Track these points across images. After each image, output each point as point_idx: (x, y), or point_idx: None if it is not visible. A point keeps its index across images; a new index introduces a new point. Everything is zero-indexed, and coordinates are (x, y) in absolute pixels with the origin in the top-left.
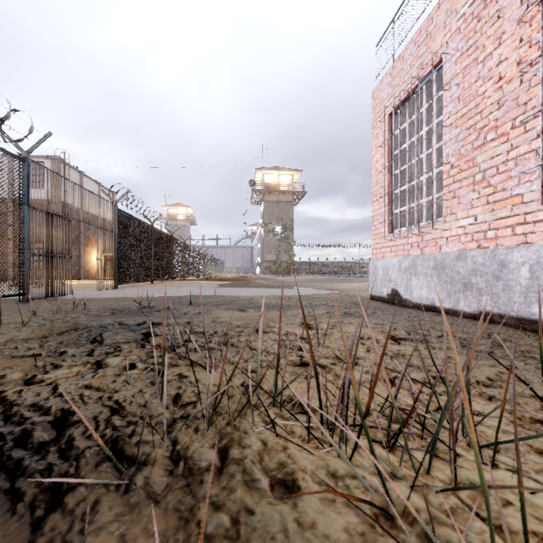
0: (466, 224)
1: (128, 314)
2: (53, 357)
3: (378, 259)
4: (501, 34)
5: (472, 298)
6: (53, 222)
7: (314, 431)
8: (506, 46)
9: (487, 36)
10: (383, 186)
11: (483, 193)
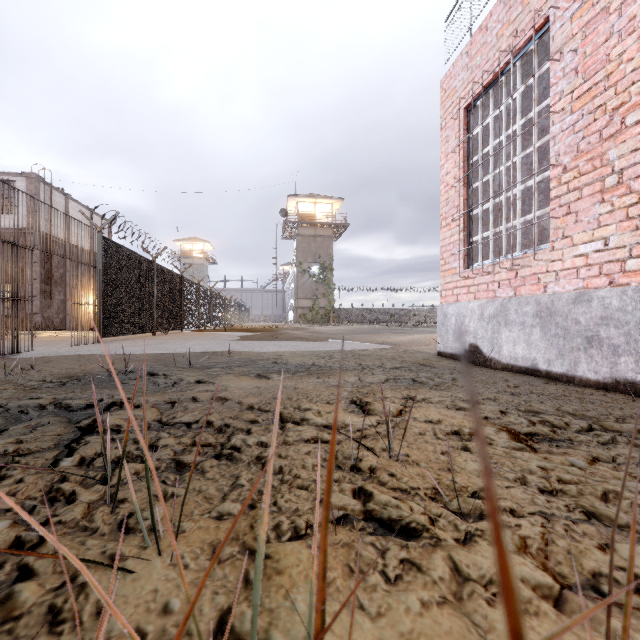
0: (589, 251)
1: (86, 385)
2: None
3: (449, 303)
4: None
5: (600, 359)
6: None
7: None
8: None
9: None
10: (456, 205)
11: (618, 204)
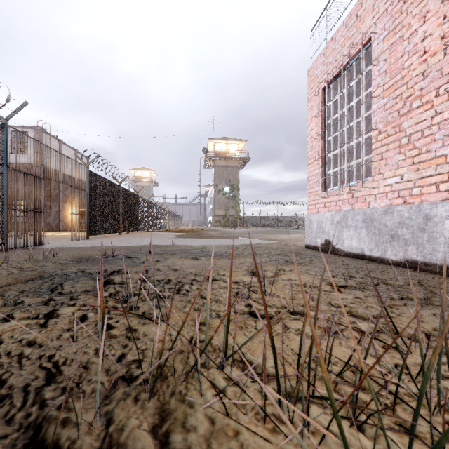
0: (392, 182)
1: (93, 262)
2: (8, 307)
3: (313, 213)
4: (425, 13)
5: (398, 248)
6: (30, 181)
7: (268, 404)
8: (431, 23)
9: (412, 16)
10: (317, 150)
11: (408, 155)
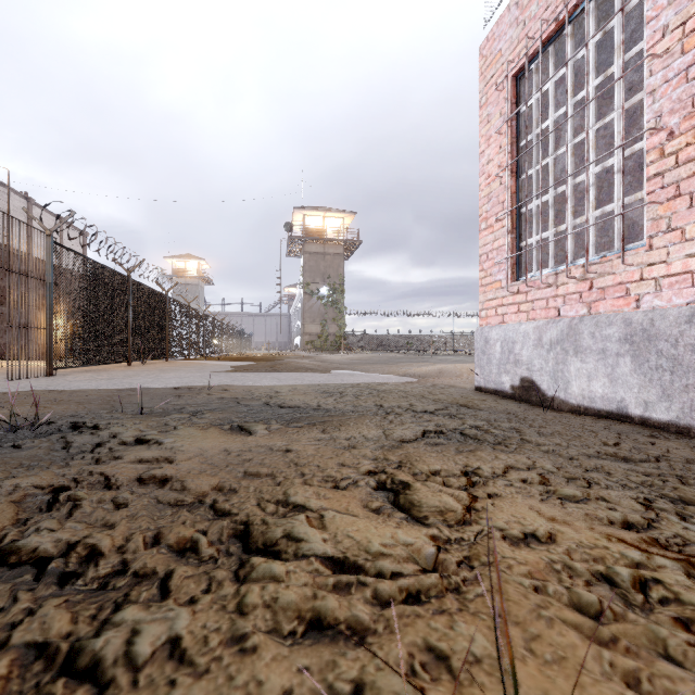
0: None
1: None
2: None
3: (492, 325)
4: None
5: None
6: None
7: None
8: None
9: None
10: (501, 201)
11: None
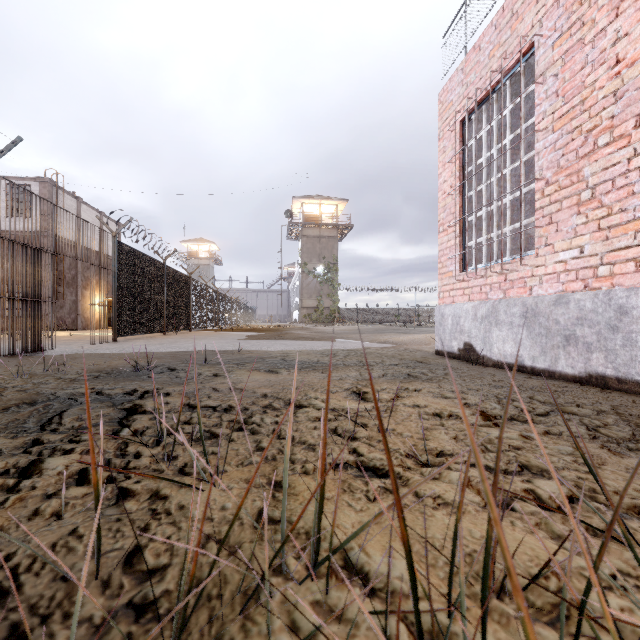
0: (567, 258)
1: (116, 378)
2: None
3: (446, 304)
4: (618, 2)
5: (576, 355)
6: (27, 256)
7: None
8: (627, 17)
9: (598, 7)
10: (452, 212)
11: (592, 217)
